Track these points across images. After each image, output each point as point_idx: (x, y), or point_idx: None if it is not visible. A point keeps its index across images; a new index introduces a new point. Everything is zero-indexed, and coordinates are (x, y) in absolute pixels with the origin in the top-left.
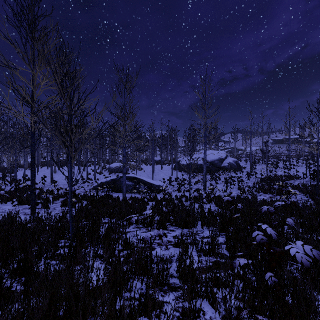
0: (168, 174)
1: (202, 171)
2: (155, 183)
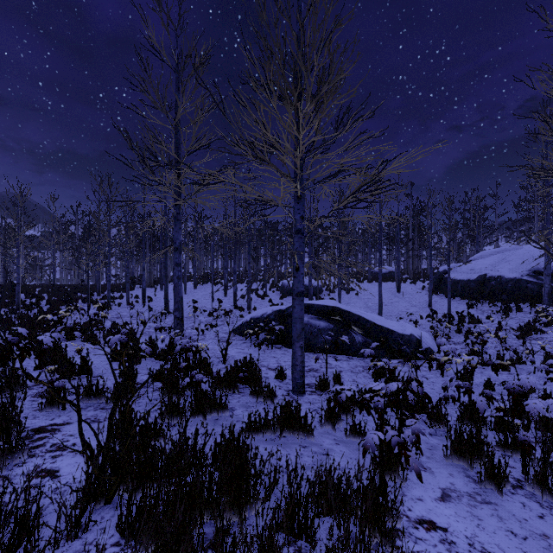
0: (419, 303)
1: (532, 299)
2: (398, 329)
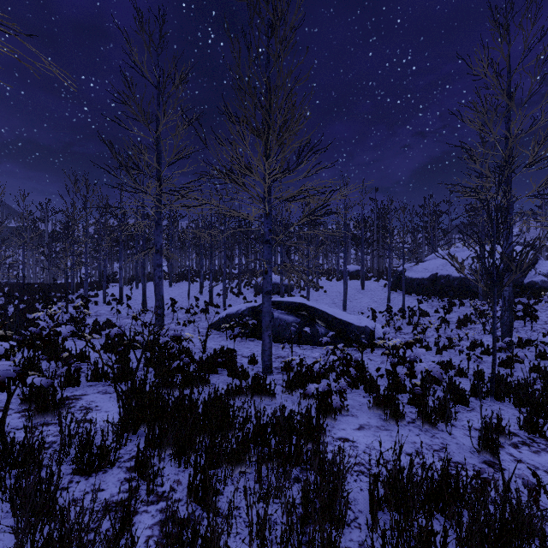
0: (380, 299)
1: (472, 295)
2: (355, 322)
